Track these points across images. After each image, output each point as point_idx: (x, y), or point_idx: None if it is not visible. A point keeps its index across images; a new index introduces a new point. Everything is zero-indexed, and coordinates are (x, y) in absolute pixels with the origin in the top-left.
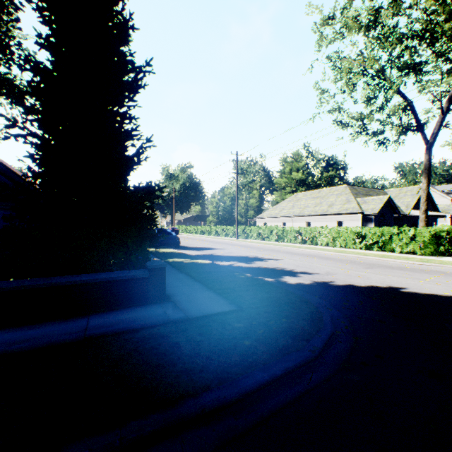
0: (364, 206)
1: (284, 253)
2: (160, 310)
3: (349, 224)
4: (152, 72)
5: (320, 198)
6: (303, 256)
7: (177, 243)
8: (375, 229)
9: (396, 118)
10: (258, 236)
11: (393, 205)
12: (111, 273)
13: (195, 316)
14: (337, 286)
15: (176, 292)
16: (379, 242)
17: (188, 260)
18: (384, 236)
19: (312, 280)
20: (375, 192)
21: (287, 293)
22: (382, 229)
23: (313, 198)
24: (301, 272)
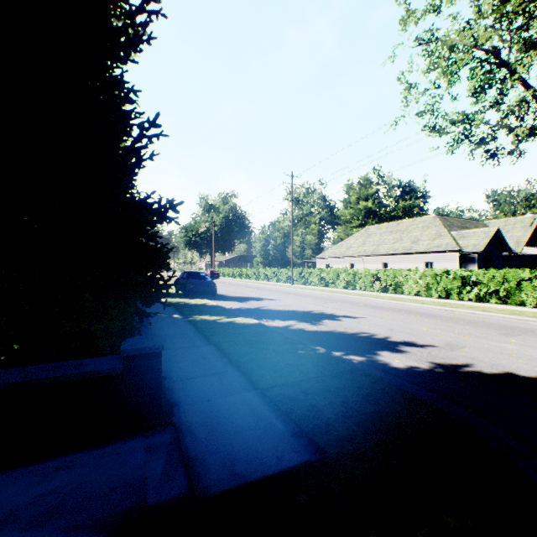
0: (463, 242)
1: (362, 307)
2: (136, 460)
3: (442, 266)
4: (159, 12)
5: (399, 232)
6: (391, 311)
7: (213, 291)
8: (493, 273)
9: (516, 118)
10: (320, 281)
11: (502, 241)
12: (36, 369)
13: (213, 491)
14: (488, 377)
15: (188, 393)
16: (498, 291)
17: (224, 318)
18: (508, 282)
19: (432, 362)
20: (472, 224)
21: (407, 401)
22: (503, 273)
23: (390, 233)
24: (404, 342)
